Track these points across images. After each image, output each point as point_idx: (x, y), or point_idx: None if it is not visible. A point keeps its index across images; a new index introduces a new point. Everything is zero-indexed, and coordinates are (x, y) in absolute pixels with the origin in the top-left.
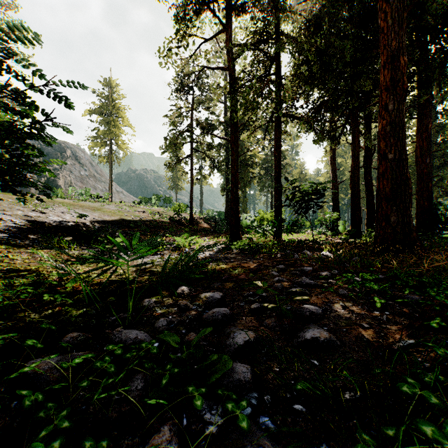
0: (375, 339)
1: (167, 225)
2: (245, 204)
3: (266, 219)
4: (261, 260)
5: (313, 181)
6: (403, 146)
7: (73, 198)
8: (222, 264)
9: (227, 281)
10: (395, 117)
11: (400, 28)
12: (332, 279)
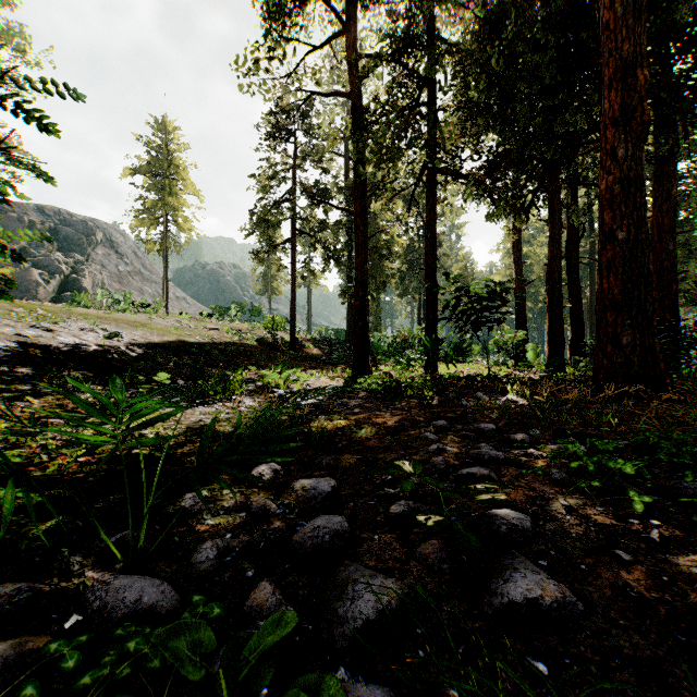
0: (654, 592)
1: (254, 350)
2: (378, 317)
3: (411, 341)
4: (405, 411)
5: (488, 279)
6: (642, 219)
7: (103, 307)
8: (339, 419)
9: (345, 451)
10: (629, 171)
11: (637, 21)
12: (532, 447)
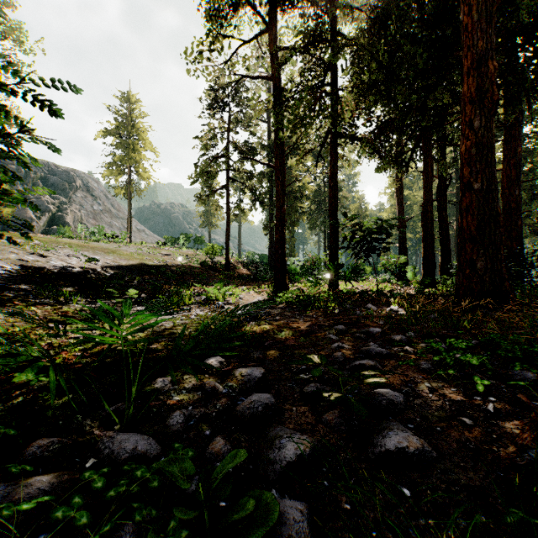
0: (486, 445)
1: (198, 270)
2: (292, 245)
3: (318, 264)
4: (314, 318)
5: (377, 217)
6: (492, 173)
7: (82, 238)
8: (265, 324)
9: (270, 348)
10: (483, 137)
11: (489, 25)
12: (408, 345)
